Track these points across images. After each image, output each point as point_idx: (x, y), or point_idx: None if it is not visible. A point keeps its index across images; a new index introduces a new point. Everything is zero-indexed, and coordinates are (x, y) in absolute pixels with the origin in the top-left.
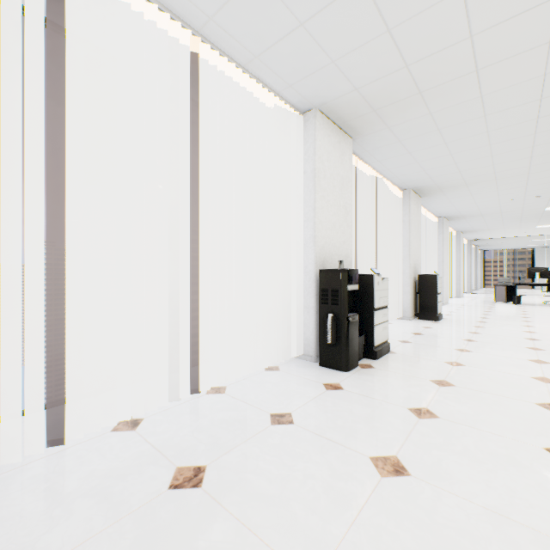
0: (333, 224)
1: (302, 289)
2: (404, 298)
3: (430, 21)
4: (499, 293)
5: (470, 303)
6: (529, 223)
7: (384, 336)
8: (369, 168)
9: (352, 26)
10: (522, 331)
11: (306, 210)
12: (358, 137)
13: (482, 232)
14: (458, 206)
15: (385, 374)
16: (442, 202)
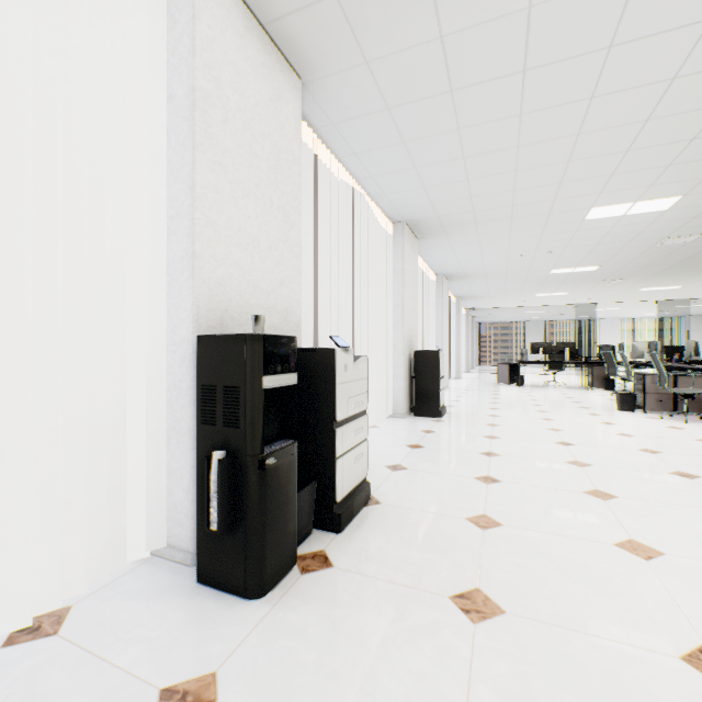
0: (251, 238)
1: (167, 384)
2: (396, 386)
3: None
4: (502, 373)
5: (472, 387)
6: (530, 290)
7: (359, 472)
8: (341, 169)
9: None
10: (546, 428)
11: (174, 189)
12: (313, 80)
13: (482, 299)
14: (462, 259)
15: (353, 589)
16: (443, 250)
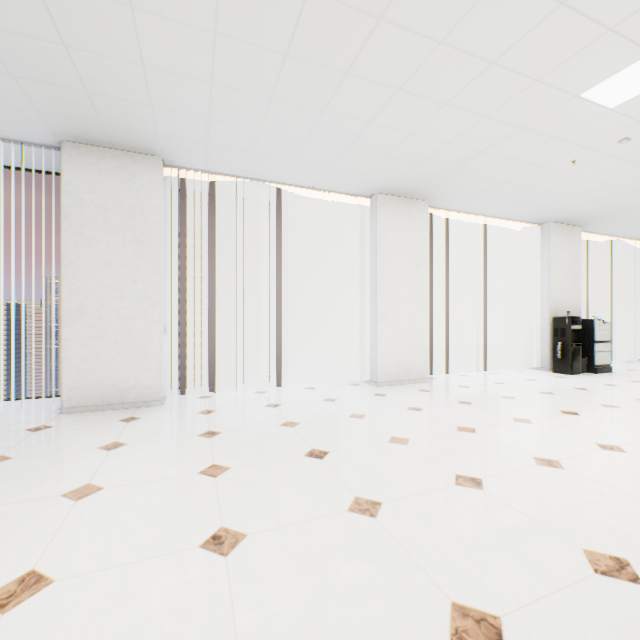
0: (562, 288)
1: (540, 328)
2: None
3: (616, 196)
4: None
5: None
6: None
7: (605, 361)
8: (602, 235)
9: (569, 203)
10: None
11: (542, 281)
12: (585, 226)
13: None
14: None
15: (597, 377)
16: None
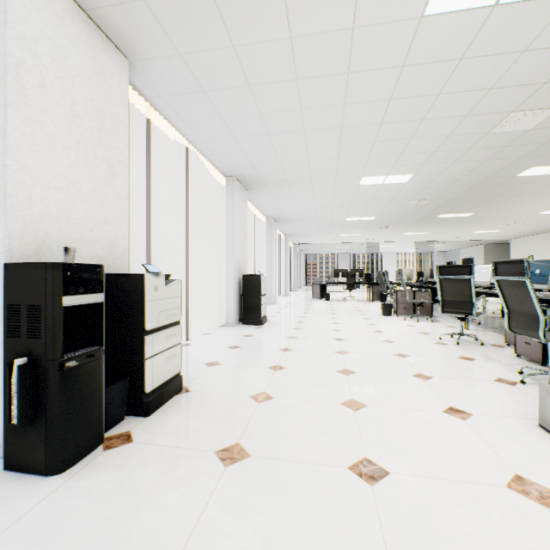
0: (72, 183)
1: None
2: (228, 302)
3: None
4: (316, 291)
5: (294, 301)
6: (336, 232)
7: (172, 369)
8: (175, 132)
9: None
10: (332, 330)
11: None
12: (138, 61)
13: (304, 237)
14: (283, 207)
15: (143, 456)
16: (268, 200)
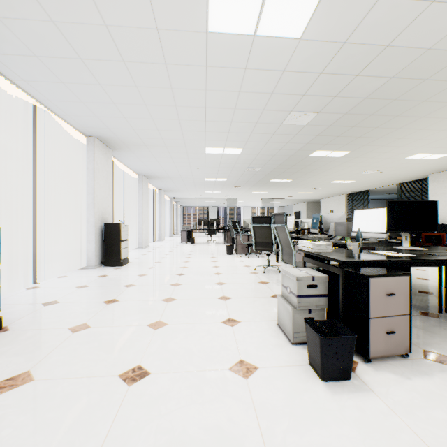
0: None
1: None
2: (89, 247)
3: None
4: (184, 236)
5: (164, 245)
6: (201, 189)
7: None
8: (19, 89)
9: None
10: (180, 267)
11: None
12: None
13: (177, 192)
14: (150, 167)
15: None
16: (135, 159)
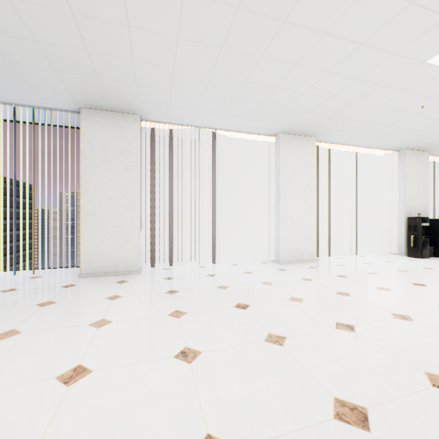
0: (415, 196)
1: (397, 225)
2: None
3: None
4: None
5: None
6: None
7: None
8: None
9: (419, 136)
10: None
11: (399, 192)
12: (432, 151)
13: None
14: None
15: None
16: None
